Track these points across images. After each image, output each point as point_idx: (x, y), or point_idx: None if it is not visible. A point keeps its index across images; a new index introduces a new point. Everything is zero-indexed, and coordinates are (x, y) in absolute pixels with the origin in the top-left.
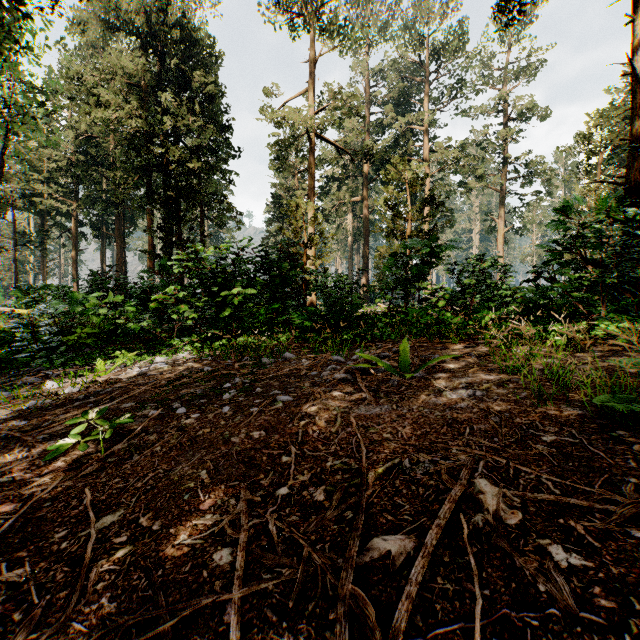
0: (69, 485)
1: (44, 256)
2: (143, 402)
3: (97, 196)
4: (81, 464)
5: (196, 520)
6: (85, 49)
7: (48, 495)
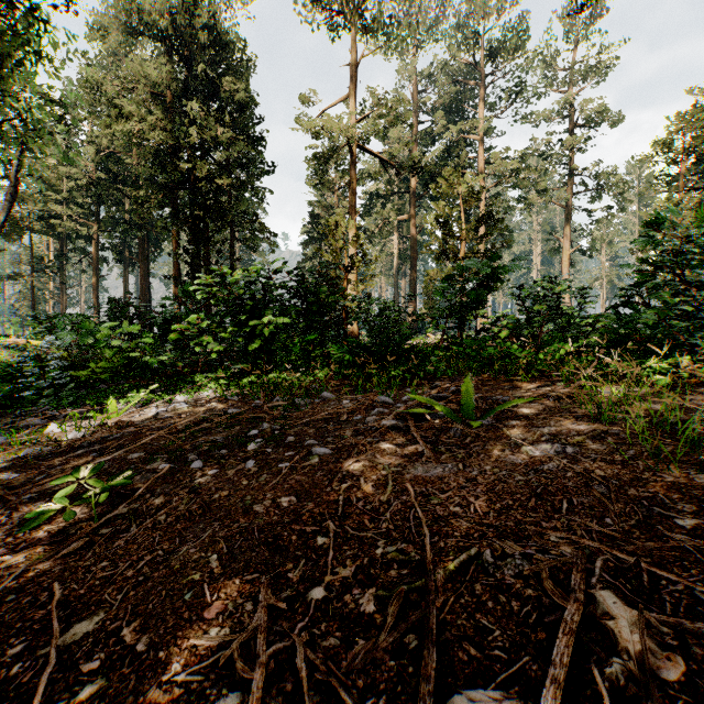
0: (45, 569)
1: (63, 283)
2: (154, 452)
3: (119, 217)
4: (68, 536)
5: (196, 638)
6: (106, 57)
7: (15, 583)
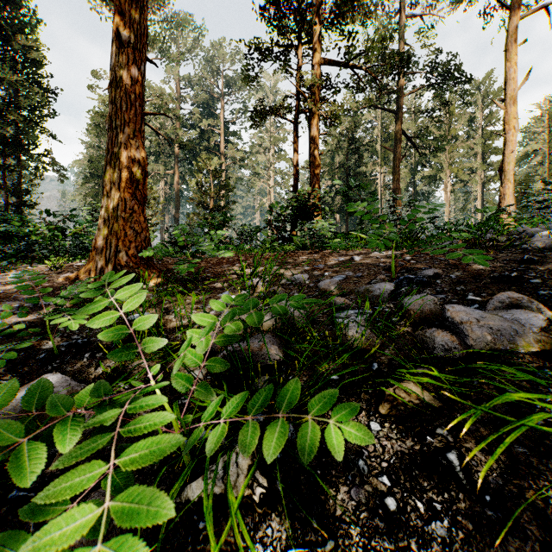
0: None
1: None
2: None
3: None
4: None
5: None
6: None
7: None
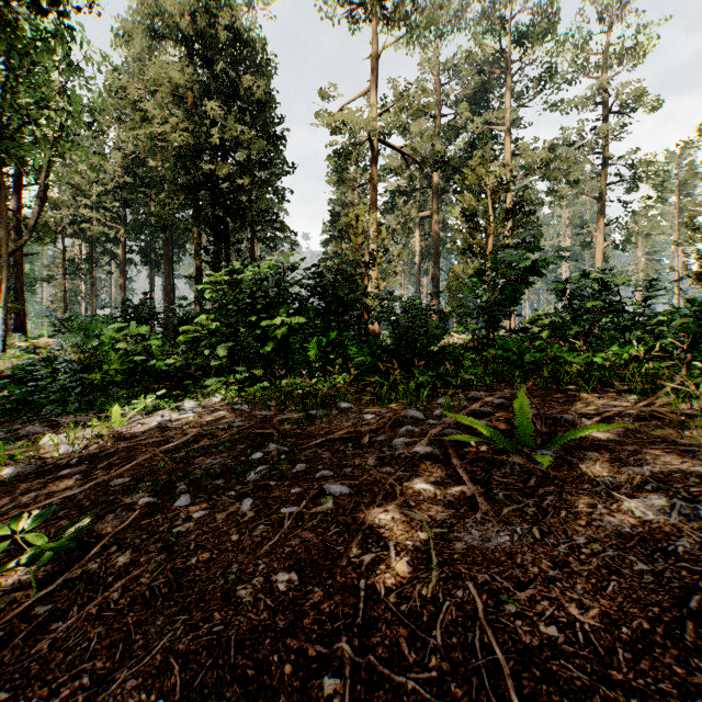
0: None
1: (92, 285)
2: (141, 477)
3: (145, 220)
4: None
5: None
6: (132, 64)
7: None
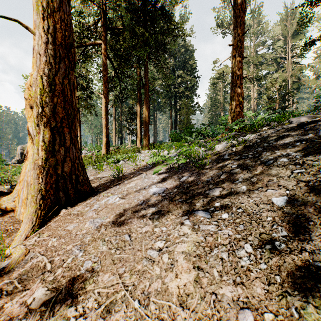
0: None
1: None
2: None
3: None
4: None
5: None
6: None
7: None
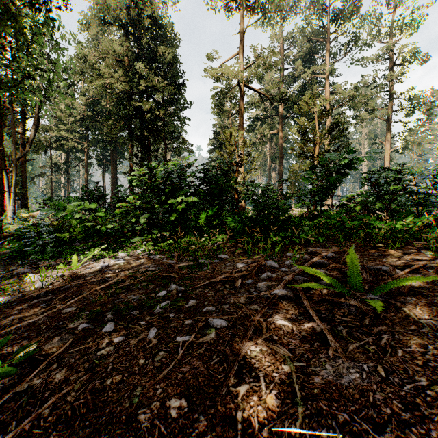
0: None
1: (68, 178)
2: (83, 307)
3: (100, 138)
4: None
5: None
6: (92, 42)
7: None
